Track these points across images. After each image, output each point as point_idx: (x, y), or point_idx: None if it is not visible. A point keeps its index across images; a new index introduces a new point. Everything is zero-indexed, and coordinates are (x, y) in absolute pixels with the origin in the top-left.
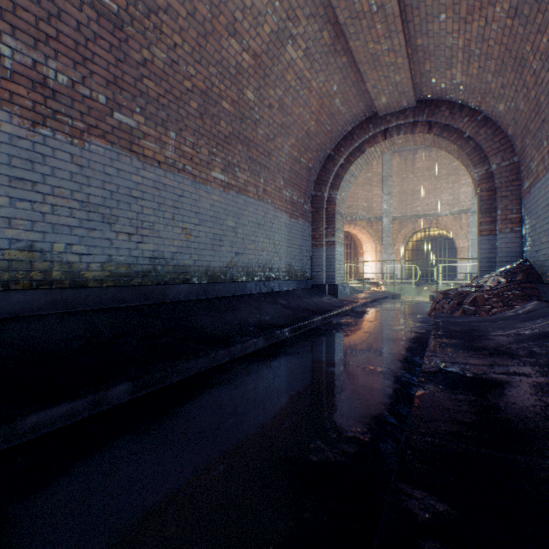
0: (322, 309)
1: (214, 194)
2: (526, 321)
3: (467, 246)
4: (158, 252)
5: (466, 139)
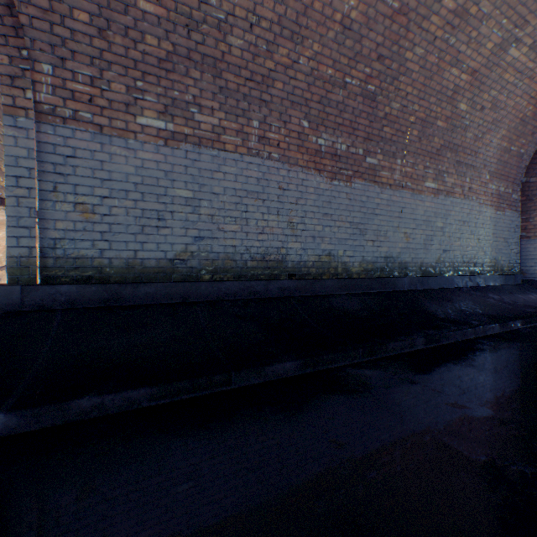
0: None
1: (426, 201)
2: None
3: None
4: (388, 253)
5: None
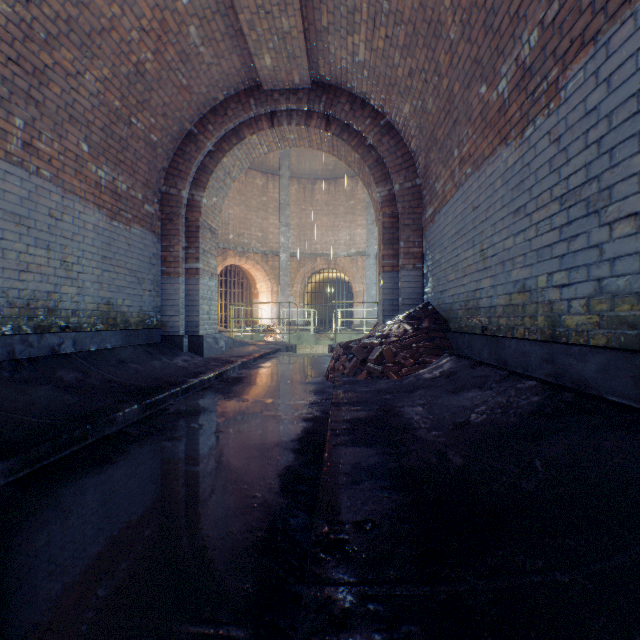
0: (159, 382)
1: None
2: (456, 392)
3: (363, 290)
4: None
5: (368, 147)
